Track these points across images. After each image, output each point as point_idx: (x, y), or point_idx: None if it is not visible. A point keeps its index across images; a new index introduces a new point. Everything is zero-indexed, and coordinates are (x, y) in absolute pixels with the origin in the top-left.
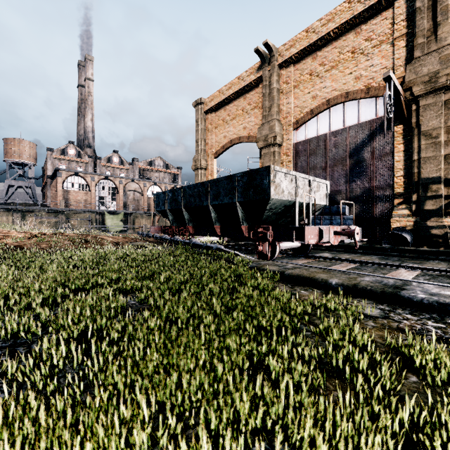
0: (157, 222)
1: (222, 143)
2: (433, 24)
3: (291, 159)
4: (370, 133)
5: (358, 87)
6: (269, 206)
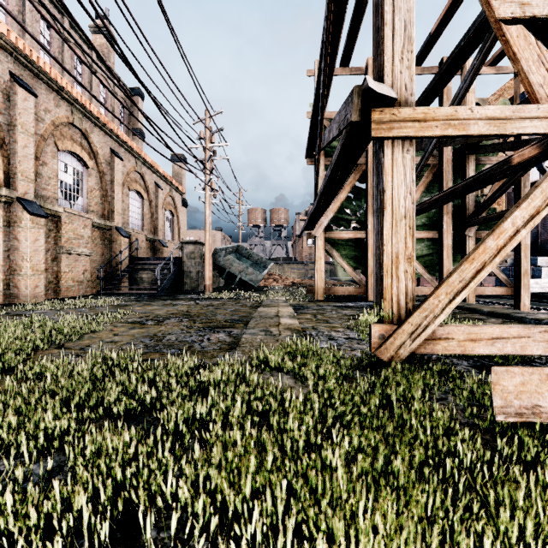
0: None
1: None
2: None
3: (502, 208)
4: None
5: None
6: None
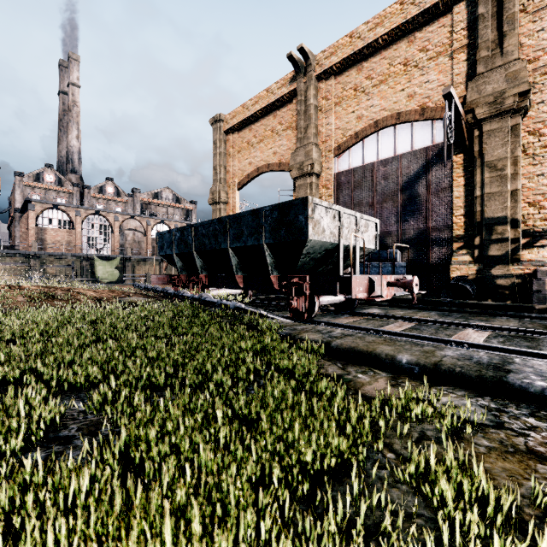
0: (164, 270)
1: (247, 172)
2: (498, 35)
3: (332, 192)
4: (426, 163)
5: (412, 107)
6: (306, 249)
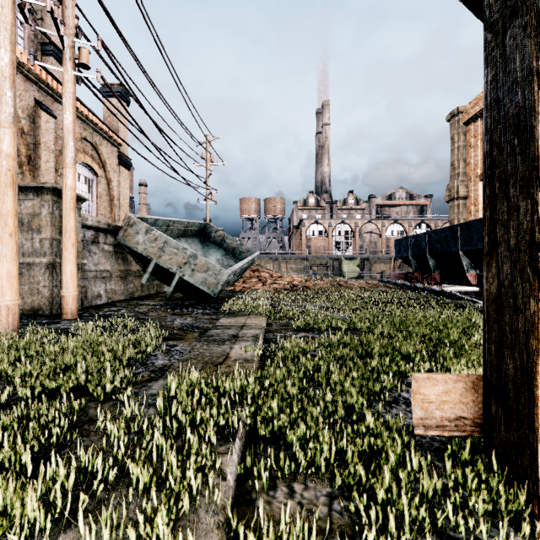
0: (397, 267)
1: None
2: None
3: None
4: None
5: None
6: None
